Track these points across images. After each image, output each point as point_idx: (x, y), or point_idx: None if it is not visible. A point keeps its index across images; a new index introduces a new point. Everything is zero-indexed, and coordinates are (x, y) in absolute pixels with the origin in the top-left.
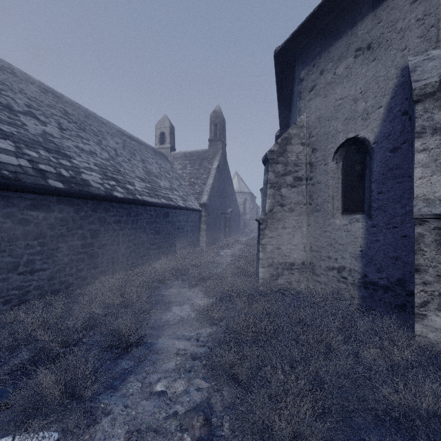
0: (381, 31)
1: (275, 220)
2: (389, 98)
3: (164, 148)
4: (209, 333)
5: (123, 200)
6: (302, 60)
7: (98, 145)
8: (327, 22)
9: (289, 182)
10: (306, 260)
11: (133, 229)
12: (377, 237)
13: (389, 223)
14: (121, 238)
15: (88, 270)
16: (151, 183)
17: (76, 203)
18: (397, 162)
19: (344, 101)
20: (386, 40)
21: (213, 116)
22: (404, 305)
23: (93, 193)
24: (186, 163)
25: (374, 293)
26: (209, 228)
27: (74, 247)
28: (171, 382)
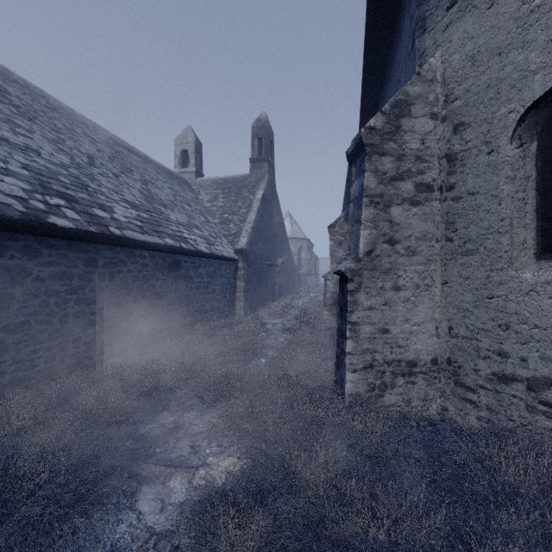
0: None
1: (377, 273)
2: None
3: (186, 172)
4: None
5: (74, 233)
6: None
7: (52, 142)
8: None
9: (407, 193)
10: (440, 354)
11: (102, 289)
12: None
13: None
14: (72, 307)
15: None
16: (151, 213)
17: None
18: None
19: None
20: None
21: (257, 127)
22: None
23: None
24: (217, 193)
25: None
26: (249, 286)
27: None
28: None
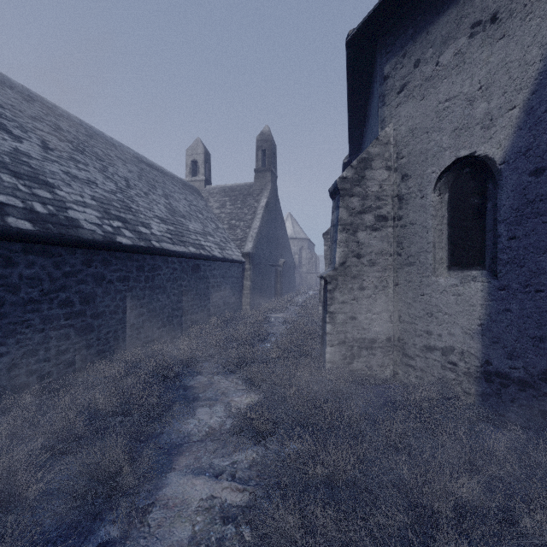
0: None
1: (348, 278)
2: (529, 92)
3: (196, 181)
4: (253, 462)
5: (132, 248)
6: (387, 49)
7: (101, 172)
8: None
9: (369, 222)
10: (393, 335)
11: (147, 288)
12: (508, 305)
13: (529, 284)
14: (129, 302)
15: (76, 351)
16: (175, 225)
17: (57, 253)
18: (542, 190)
19: (452, 103)
20: (523, 5)
21: (261, 140)
22: None
23: (83, 239)
24: (225, 200)
25: (502, 390)
26: (254, 285)
27: (53, 318)
28: None
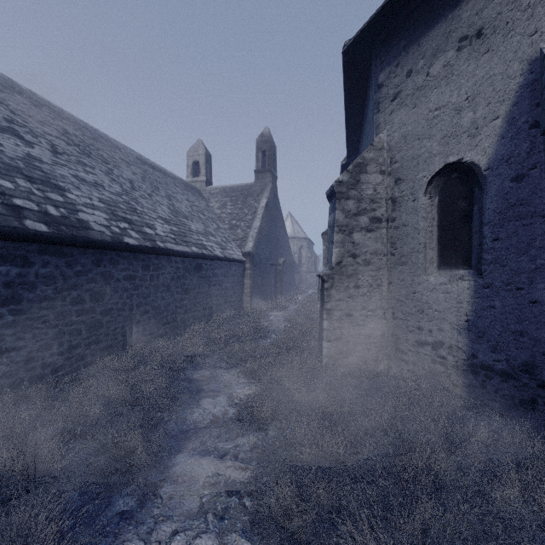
0: (497, 10)
1: (344, 277)
2: (510, 104)
3: (198, 181)
4: (254, 445)
5: (138, 248)
6: (381, 58)
7: (107, 174)
8: (417, 4)
9: (364, 224)
10: (387, 331)
11: (152, 287)
12: (492, 302)
13: (510, 283)
14: (135, 299)
15: (87, 346)
16: (178, 226)
17: (69, 253)
18: (522, 195)
19: (441, 112)
20: (505, 22)
21: (261, 141)
22: (534, 401)
23: (93, 240)
24: (226, 201)
25: (487, 381)
26: (255, 284)
27: (66, 315)
28: (191, 540)
